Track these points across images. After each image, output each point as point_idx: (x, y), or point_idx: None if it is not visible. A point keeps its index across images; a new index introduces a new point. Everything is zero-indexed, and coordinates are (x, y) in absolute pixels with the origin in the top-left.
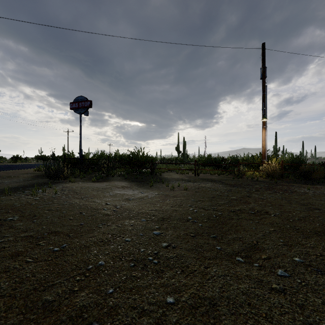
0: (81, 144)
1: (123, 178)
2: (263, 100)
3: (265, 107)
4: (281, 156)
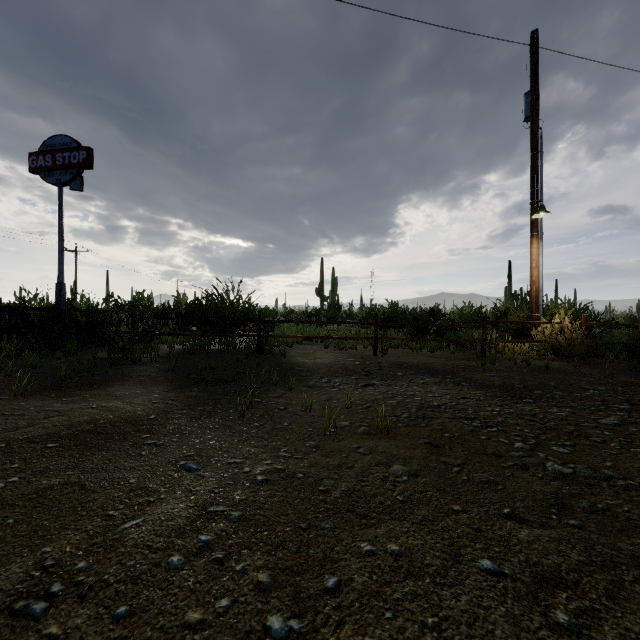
0: (62, 270)
1: (165, 369)
2: (535, 168)
3: (538, 186)
4: (546, 307)
